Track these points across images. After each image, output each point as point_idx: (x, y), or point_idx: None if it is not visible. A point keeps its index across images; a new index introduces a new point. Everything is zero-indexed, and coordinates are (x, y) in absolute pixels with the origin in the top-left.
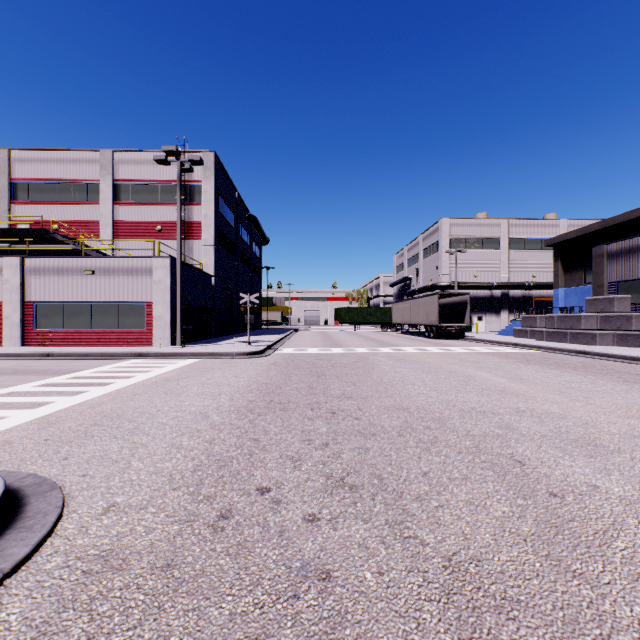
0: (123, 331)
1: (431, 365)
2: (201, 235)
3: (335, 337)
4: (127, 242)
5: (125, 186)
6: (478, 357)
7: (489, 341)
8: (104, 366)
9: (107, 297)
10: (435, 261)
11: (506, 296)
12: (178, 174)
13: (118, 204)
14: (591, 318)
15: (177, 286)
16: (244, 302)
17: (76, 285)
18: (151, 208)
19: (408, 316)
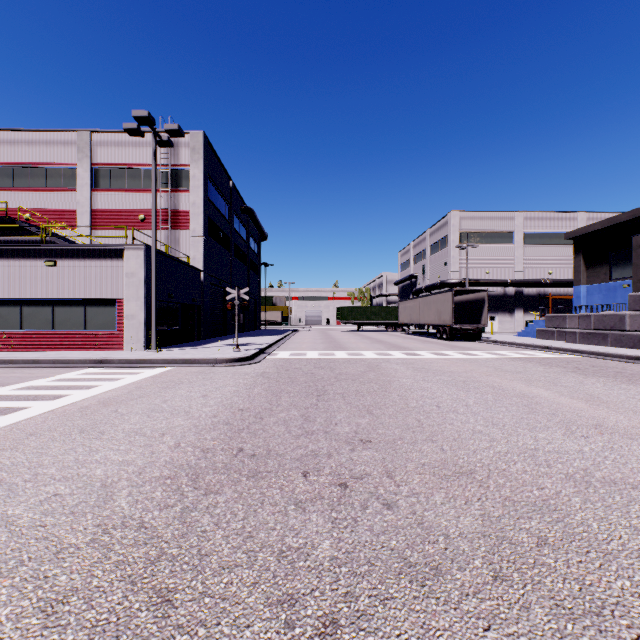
0: (90, 332)
1: (463, 377)
2: (189, 225)
3: (338, 338)
4: (106, 233)
5: (104, 171)
6: (514, 364)
7: (512, 343)
8: (43, 378)
9: (71, 292)
10: (444, 257)
11: (520, 294)
12: (153, 147)
13: (96, 191)
14: (638, 317)
15: (152, 279)
16: (240, 300)
17: (35, 278)
18: (133, 195)
19: (417, 315)
